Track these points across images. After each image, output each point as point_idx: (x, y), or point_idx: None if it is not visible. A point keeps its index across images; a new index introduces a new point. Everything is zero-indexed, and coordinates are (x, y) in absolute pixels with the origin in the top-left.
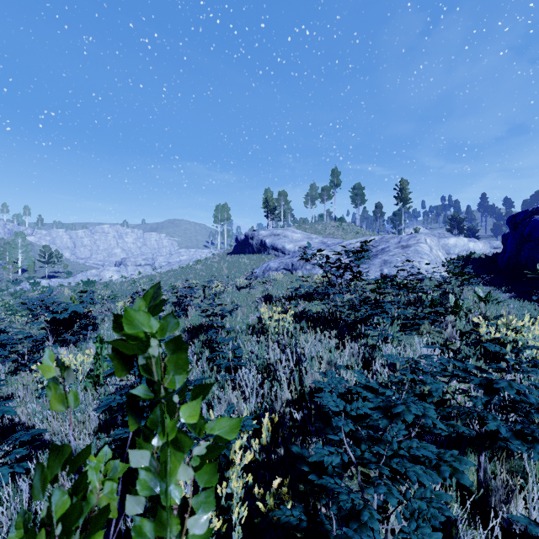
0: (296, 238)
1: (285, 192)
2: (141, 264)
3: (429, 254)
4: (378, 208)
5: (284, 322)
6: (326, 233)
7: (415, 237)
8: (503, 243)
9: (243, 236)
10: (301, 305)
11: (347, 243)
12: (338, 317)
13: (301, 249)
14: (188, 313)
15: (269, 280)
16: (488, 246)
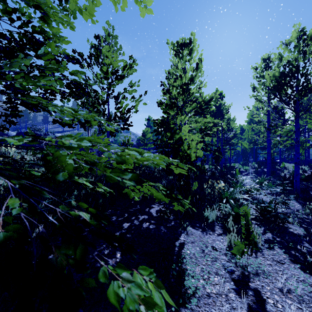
0: None
1: None
2: None
3: None
4: None
5: None
6: None
7: None
8: None
9: None
10: None
11: None
12: None
13: None
14: None
15: None
16: None
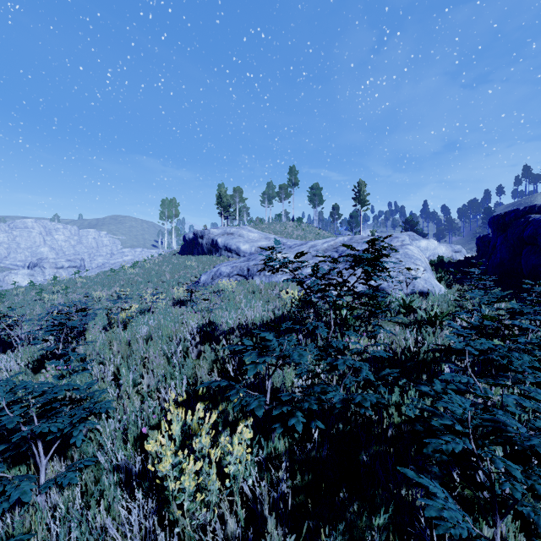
0: (253, 238)
1: (241, 188)
2: (63, 267)
3: (421, 259)
4: (335, 209)
5: (223, 461)
6: (285, 233)
7: (398, 237)
8: (478, 247)
9: (192, 234)
10: (268, 393)
11: (313, 244)
12: (352, 409)
13: (258, 250)
14: (42, 375)
15: (219, 291)
16: (450, 249)
